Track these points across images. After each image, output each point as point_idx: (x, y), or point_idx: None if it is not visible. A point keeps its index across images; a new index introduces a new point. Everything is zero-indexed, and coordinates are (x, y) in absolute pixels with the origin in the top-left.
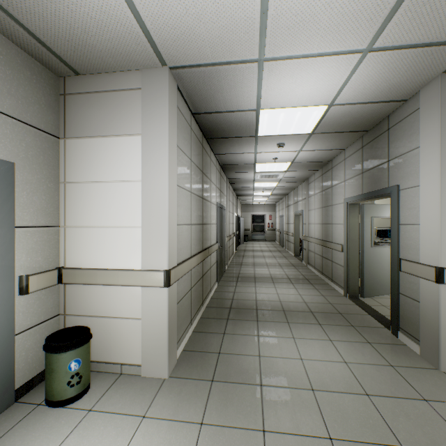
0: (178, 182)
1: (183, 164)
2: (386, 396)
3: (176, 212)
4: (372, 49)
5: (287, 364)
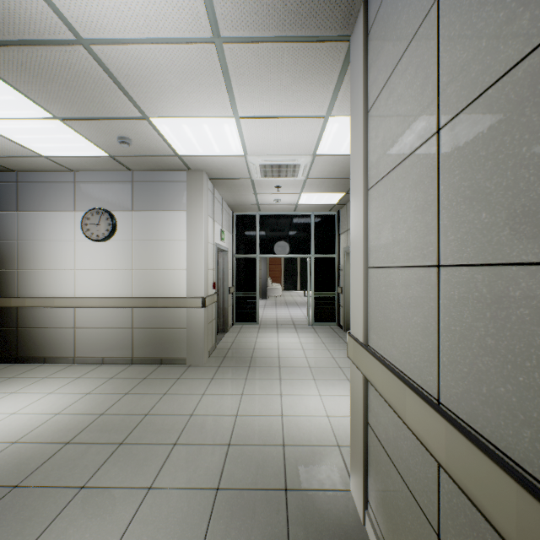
0: (378, 175)
1: (393, 103)
2: (60, 486)
3: (362, 245)
4: (75, 39)
5: (153, 536)
